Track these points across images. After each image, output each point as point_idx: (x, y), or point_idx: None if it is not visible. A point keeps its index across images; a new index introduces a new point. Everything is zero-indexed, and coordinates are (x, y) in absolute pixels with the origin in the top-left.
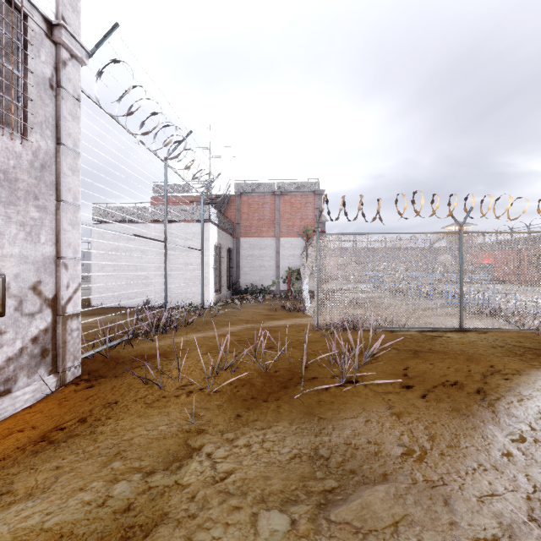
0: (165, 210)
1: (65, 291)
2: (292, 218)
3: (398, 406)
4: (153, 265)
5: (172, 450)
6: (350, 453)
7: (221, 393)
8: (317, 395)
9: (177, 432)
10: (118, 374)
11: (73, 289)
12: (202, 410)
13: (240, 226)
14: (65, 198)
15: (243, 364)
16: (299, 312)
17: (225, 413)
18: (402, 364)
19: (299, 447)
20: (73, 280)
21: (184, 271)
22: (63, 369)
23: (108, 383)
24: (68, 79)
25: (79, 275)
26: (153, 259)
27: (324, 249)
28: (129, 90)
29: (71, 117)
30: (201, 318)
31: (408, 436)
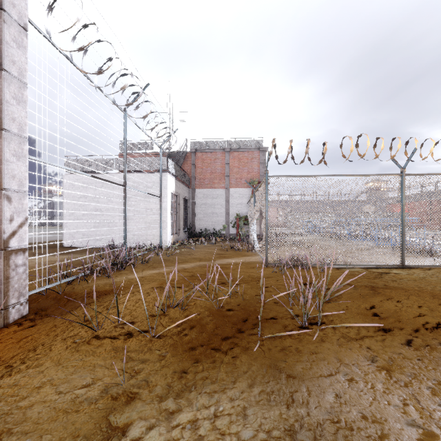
0: (124, 156)
1: (8, 224)
2: (239, 171)
3: (382, 356)
4: (117, 211)
5: (81, 436)
6: (343, 440)
7: (166, 338)
8: (279, 340)
9: (98, 399)
10: (65, 311)
11: (19, 223)
12: (139, 362)
13: (195, 179)
14: (8, 127)
15: (194, 302)
16: (247, 251)
17: (167, 367)
18: (366, 302)
19: (267, 428)
20: (19, 213)
21: (145, 216)
22: (5, 306)
23: (51, 321)
24: (11, 4)
25: (25, 209)
26: (117, 205)
27: (272, 191)
28: (78, 20)
29: (15, 44)
30: (158, 256)
31: (416, 407)
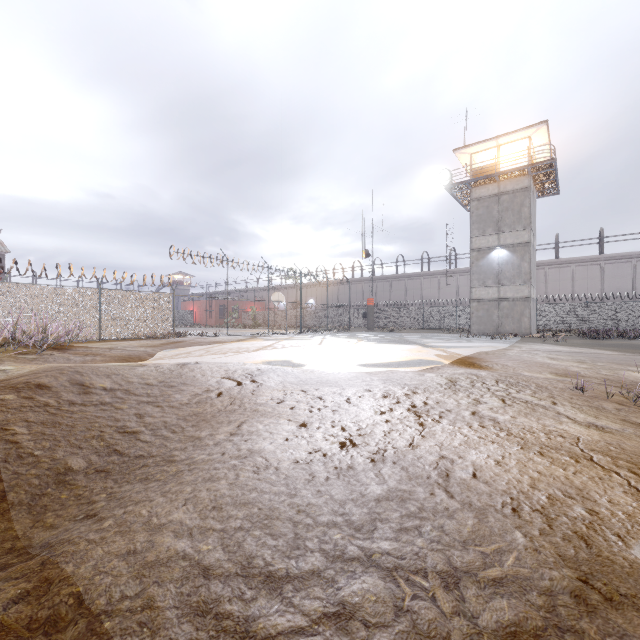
0: None
1: None
2: None
3: None
4: None
5: None
6: None
7: None
8: None
9: None
10: None
11: None
12: None
13: None
14: None
15: None
16: None
17: None
18: None
19: None
20: None
21: None
22: None
23: None
24: None
25: None
26: None
27: None
28: None
29: None
30: None
31: None
